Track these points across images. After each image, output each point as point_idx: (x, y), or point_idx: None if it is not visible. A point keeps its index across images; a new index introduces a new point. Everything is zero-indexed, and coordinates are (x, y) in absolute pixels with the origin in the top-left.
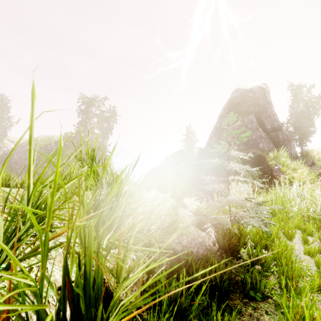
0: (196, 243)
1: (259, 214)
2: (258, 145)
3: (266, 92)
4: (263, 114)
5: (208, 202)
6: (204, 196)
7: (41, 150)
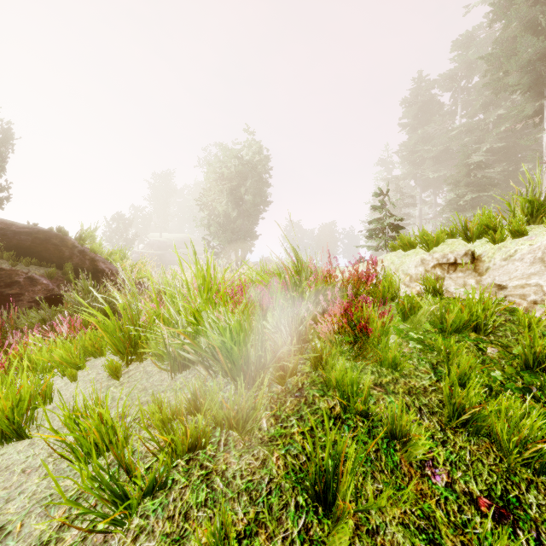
0: None
1: None
2: None
3: None
4: None
5: None
6: None
7: None
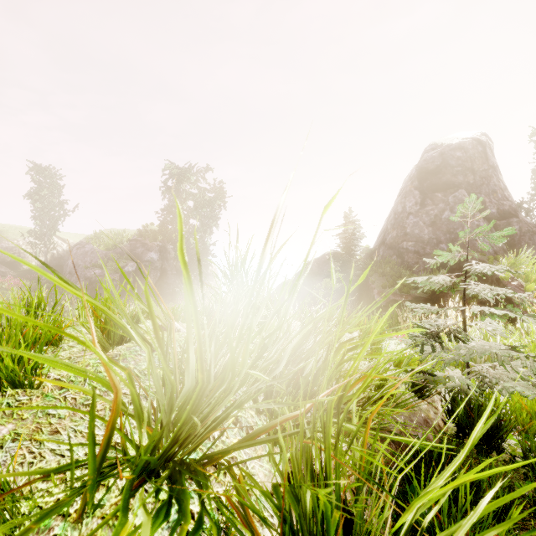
0: (418, 421)
1: (525, 374)
2: (474, 243)
3: (487, 149)
4: (481, 187)
5: (434, 351)
6: (428, 340)
7: (109, 253)
